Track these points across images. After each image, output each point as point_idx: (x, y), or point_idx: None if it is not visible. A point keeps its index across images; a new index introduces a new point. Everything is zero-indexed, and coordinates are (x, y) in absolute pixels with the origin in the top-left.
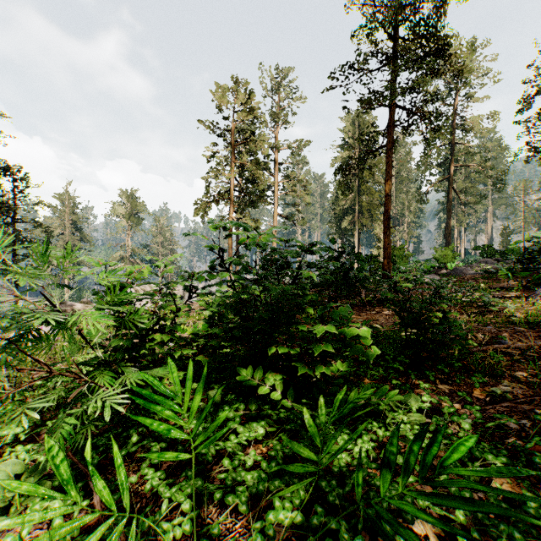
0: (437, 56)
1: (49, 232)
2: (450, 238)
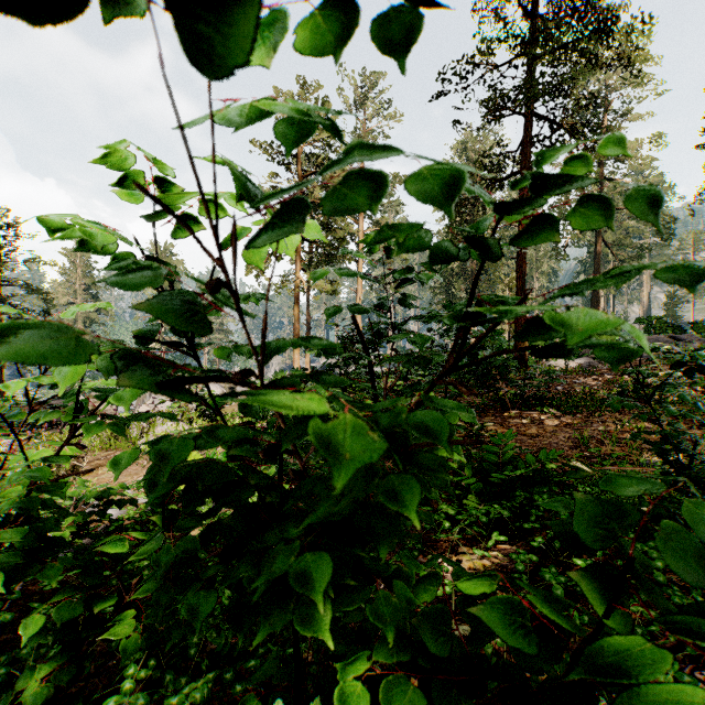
0: (598, 36)
1: (48, 300)
2: (598, 308)
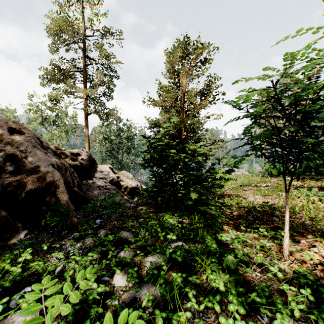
0: None
1: None
2: None
